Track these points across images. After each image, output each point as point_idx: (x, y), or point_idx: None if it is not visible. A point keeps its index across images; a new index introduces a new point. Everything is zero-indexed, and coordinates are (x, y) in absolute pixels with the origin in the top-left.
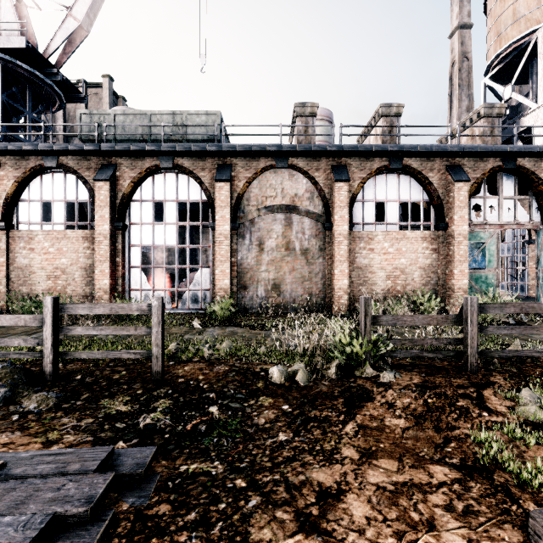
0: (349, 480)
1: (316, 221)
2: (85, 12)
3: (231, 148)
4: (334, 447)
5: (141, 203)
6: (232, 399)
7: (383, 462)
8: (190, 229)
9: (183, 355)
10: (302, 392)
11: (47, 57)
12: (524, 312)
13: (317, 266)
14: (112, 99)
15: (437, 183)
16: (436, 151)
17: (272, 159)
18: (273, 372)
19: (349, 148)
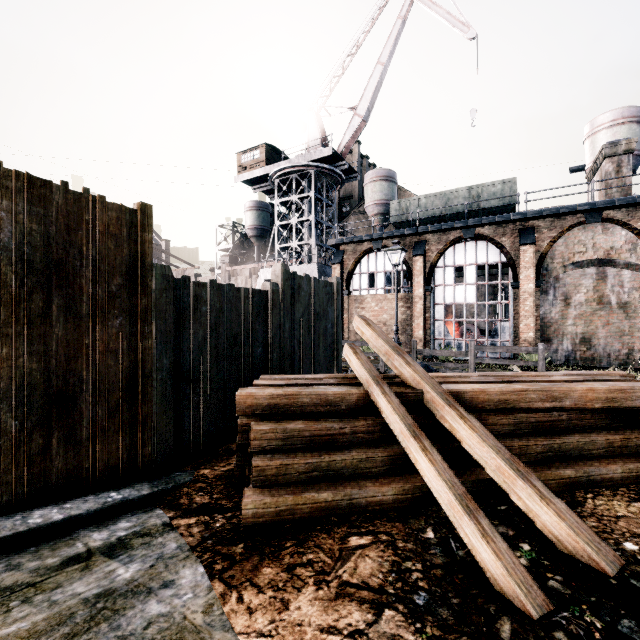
0: None
1: (638, 273)
2: (366, 108)
3: (536, 214)
4: None
5: (443, 269)
6: None
7: None
8: None
9: None
10: None
11: (339, 153)
12: None
13: None
14: (359, 162)
15: None
16: None
17: (581, 215)
18: None
19: None
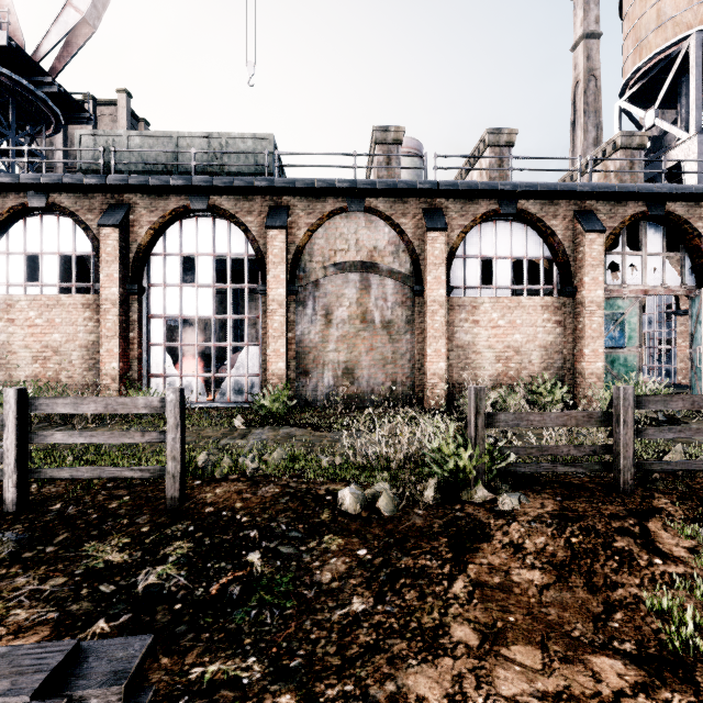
0: (468, 691)
1: (402, 284)
2: (90, 1)
3: (287, 183)
4: (439, 623)
5: (164, 257)
6: (282, 539)
7: (517, 652)
8: (234, 295)
9: (215, 470)
10: (386, 527)
11: (39, 60)
12: (697, 408)
13: (404, 344)
14: (130, 122)
15: (562, 234)
16: (561, 191)
17: (343, 199)
18: (344, 497)
19: (446, 185)
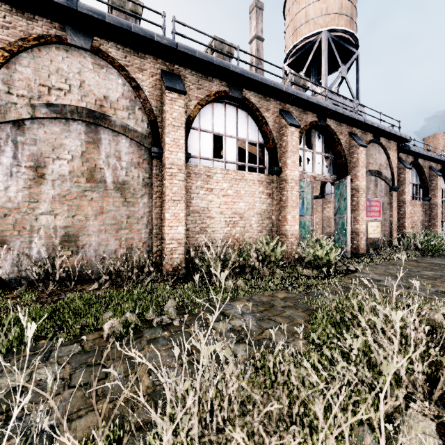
0: None
1: (138, 144)
2: None
3: None
4: None
5: None
6: None
7: None
8: None
9: None
10: None
11: None
12: None
13: (141, 208)
14: None
15: (272, 125)
16: (274, 87)
17: (62, 26)
18: None
19: (185, 48)
